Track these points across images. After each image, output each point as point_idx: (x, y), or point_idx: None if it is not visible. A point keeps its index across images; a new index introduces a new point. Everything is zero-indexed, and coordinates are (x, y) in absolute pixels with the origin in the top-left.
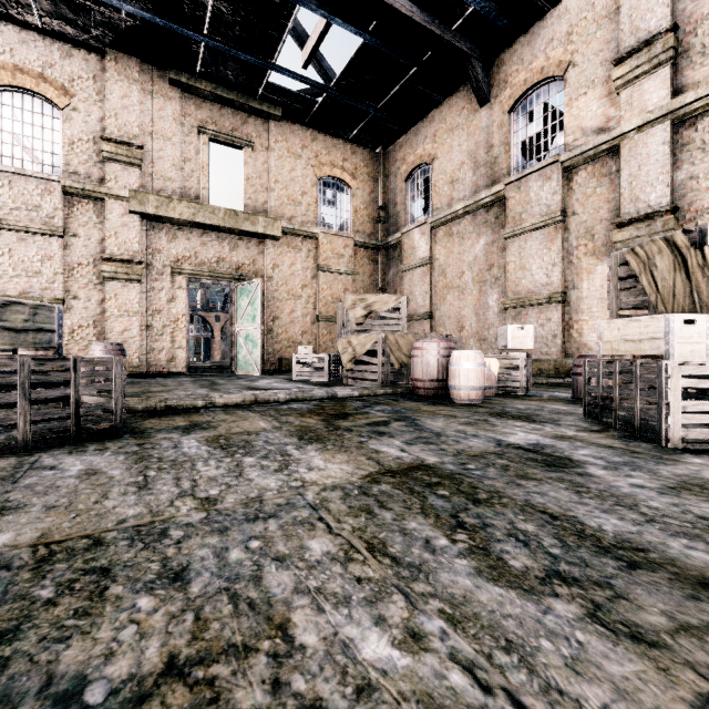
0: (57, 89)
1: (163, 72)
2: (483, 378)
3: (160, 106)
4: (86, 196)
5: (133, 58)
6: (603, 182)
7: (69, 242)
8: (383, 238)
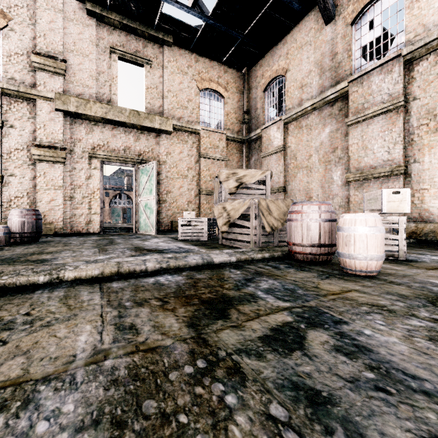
0: None
1: (82, 5)
2: (383, 245)
3: (79, 31)
4: (21, 97)
5: None
6: None
7: (7, 131)
8: (247, 134)
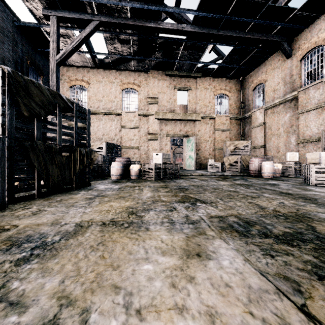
0: (137, 86)
1: (163, 72)
2: (272, 170)
3: (163, 83)
4: (144, 115)
5: (155, 70)
6: None
7: (139, 129)
8: (243, 114)
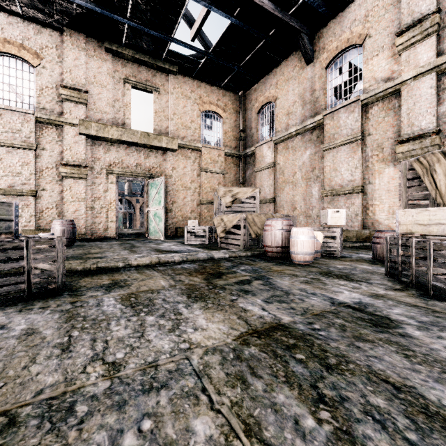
0: (32, 54)
1: (101, 43)
2: (313, 246)
3: (99, 65)
4: (51, 124)
5: (81, 34)
6: (389, 113)
7: (40, 153)
8: (243, 150)
